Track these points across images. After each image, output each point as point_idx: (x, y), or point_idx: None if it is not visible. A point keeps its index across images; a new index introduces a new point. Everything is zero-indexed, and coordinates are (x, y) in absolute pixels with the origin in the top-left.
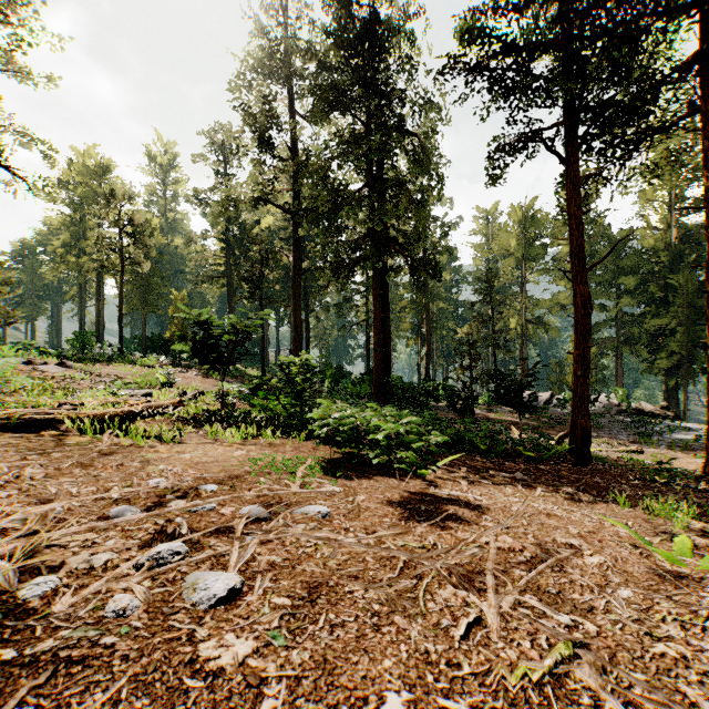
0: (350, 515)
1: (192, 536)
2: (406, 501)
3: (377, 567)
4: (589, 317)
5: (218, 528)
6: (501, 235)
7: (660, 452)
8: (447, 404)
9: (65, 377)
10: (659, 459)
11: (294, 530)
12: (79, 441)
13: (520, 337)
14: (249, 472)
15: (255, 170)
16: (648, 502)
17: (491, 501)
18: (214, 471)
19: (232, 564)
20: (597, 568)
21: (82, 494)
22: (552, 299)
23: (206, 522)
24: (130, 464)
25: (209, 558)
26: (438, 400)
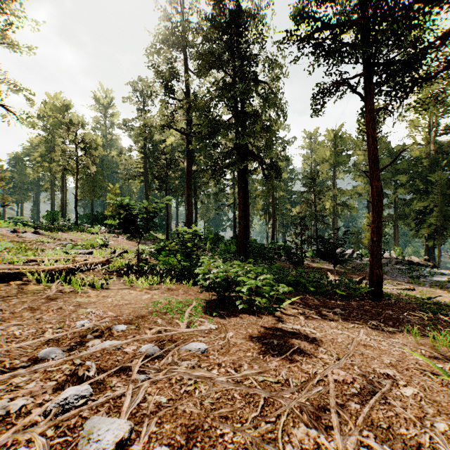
0: (222, 350)
1: (97, 378)
2: (262, 336)
3: (243, 405)
4: (382, 202)
5: (121, 367)
6: (320, 148)
7: (425, 289)
8: (285, 257)
9: (37, 241)
10: (425, 294)
11: (179, 368)
12: (35, 289)
13: (332, 214)
14: (152, 312)
15: (162, 107)
16: (435, 335)
17: (322, 333)
18: (126, 312)
19: (124, 409)
20: (413, 399)
21: (23, 336)
22: (353, 190)
23: (112, 361)
24: (67, 307)
25: (108, 401)
26: (280, 256)
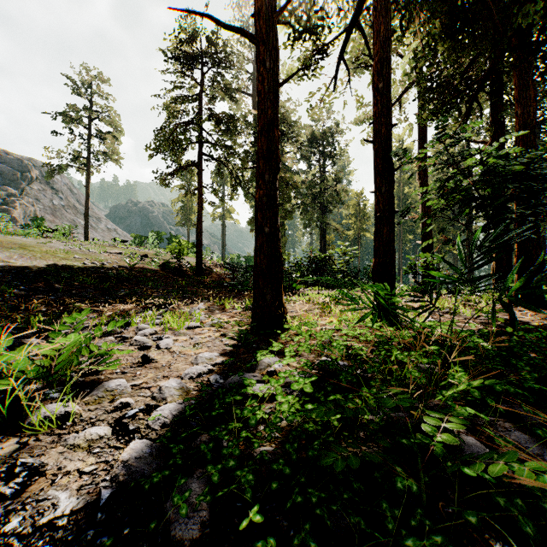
0: None
1: None
2: None
3: None
4: None
5: None
6: None
7: None
8: None
9: None
10: None
11: None
12: None
13: None
14: None
15: None
16: None
17: None
18: None
19: None
20: None
21: None
22: None
23: None
24: None
25: None
26: None
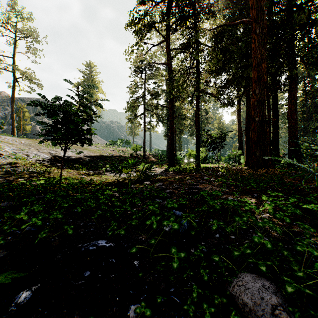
0: None
1: None
2: None
3: None
4: None
5: None
6: None
7: None
8: None
9: None
10: None
11: None
12: None
13: None
14: None
15: None
16: None
17: None
18: None
19: None
20: None
21: None
22: None
23: None
24: None
25: None
26: None
